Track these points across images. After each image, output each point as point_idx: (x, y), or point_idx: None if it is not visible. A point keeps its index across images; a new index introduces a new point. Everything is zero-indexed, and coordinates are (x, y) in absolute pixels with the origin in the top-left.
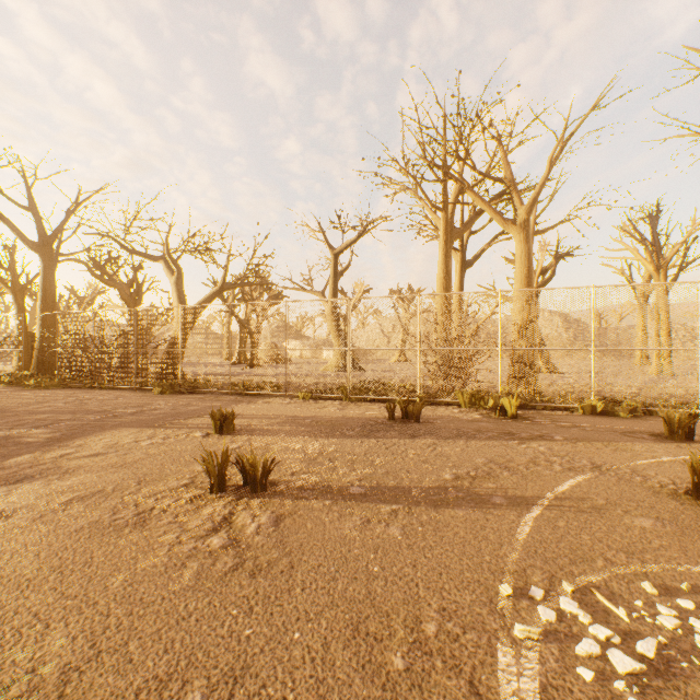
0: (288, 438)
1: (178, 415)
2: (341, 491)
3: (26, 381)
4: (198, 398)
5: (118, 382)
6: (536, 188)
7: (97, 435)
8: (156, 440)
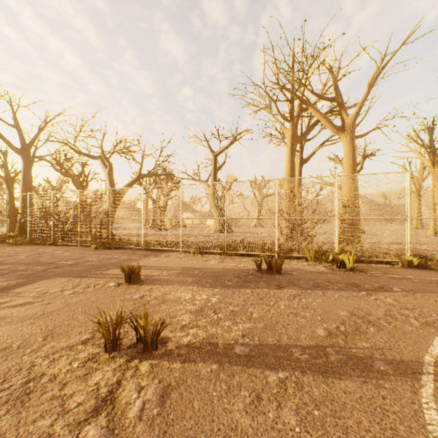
0: (180, 287)
1: (102, 266)
2: (227, 351)
3: (9, 239)
4: (120, 252)
5: (69, 240)
6: (359, 104)
7: (35, 284)
8: (78, 289)
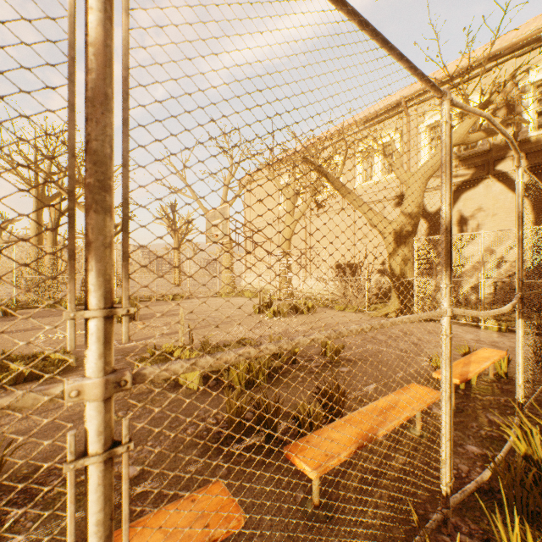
0: None
1: None
2: None
3: None
4: None
5: None
6: None
7: None
8: None
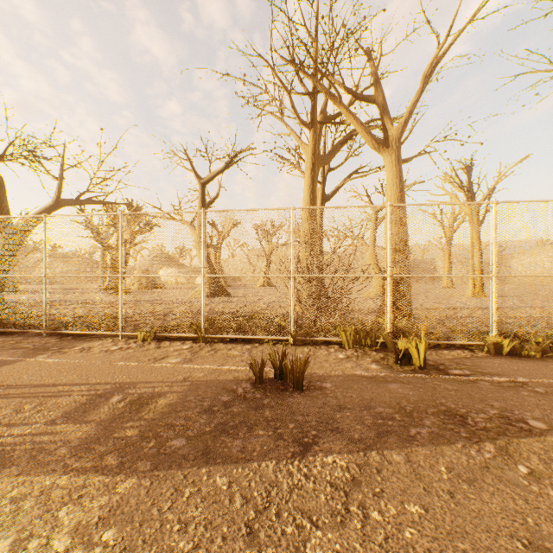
0: (13, 488)
1: None
2: None
3: None
4: None
5: None
6: (409, 107)
7: None
8: None
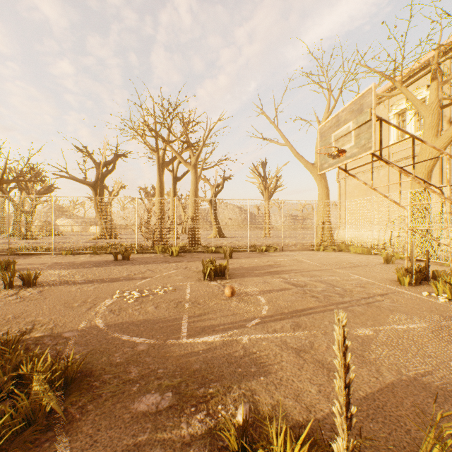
0: (51, 270)
1: None
2: (74, 282)
3: None
4: None
5: None
6: (199, 150)
7: None
8: None
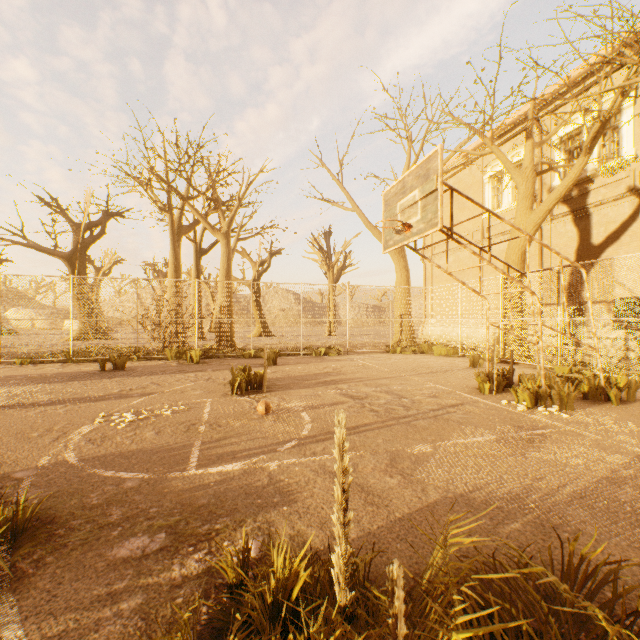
0: None
1: None
2: (34, 404)
3: None
4: None
5: None
6: (233, 211)
7: None
8: None
